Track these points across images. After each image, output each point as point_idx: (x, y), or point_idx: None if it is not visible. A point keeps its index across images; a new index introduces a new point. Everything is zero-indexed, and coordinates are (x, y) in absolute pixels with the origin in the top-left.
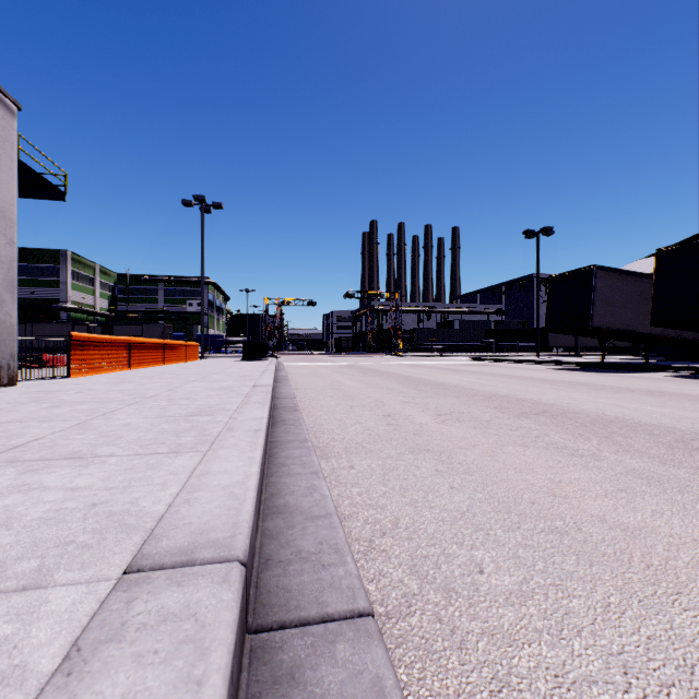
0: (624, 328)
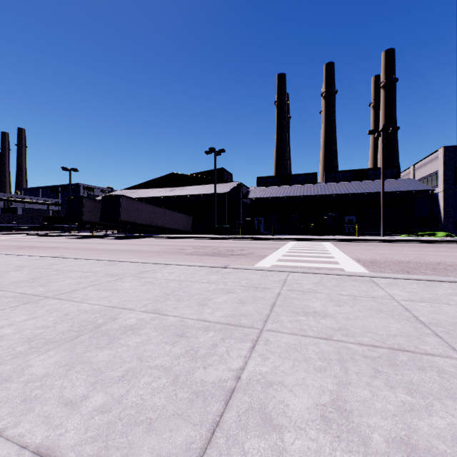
0: (97, 221)
